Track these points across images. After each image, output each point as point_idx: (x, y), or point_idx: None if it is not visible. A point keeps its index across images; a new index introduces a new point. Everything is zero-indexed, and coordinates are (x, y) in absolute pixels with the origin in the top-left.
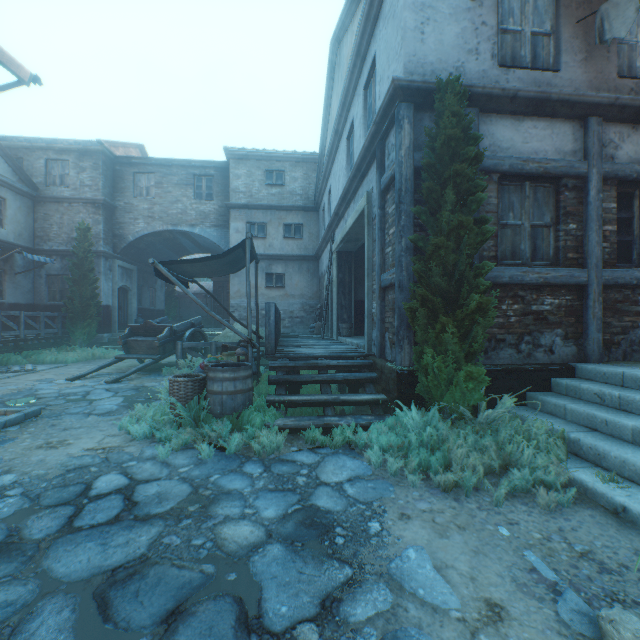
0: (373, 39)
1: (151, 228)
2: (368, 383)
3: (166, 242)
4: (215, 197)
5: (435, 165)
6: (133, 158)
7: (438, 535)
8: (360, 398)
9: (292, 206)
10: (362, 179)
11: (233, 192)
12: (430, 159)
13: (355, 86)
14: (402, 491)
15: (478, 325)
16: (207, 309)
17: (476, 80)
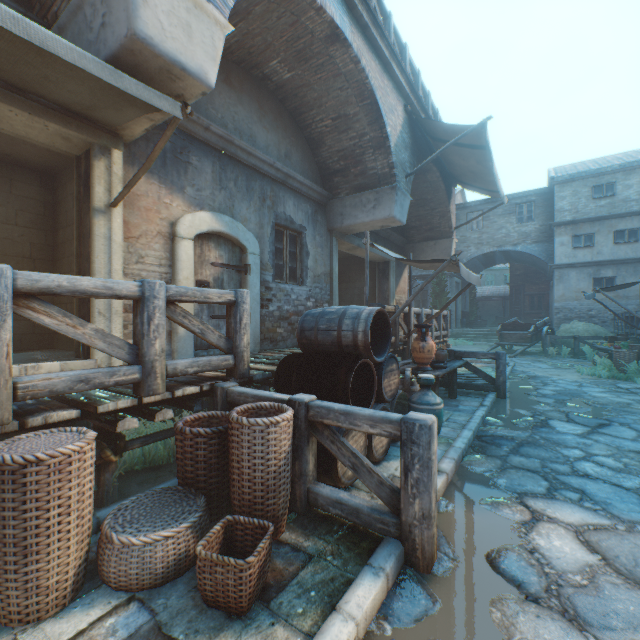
0: None
1: (479, 252)
2: None
3: (483, 259)
4: (535, 218)
5: None
6: (466, 203)
7: None
8: None
9: (625, 213)
10: None
11: (557, 212)
12: None
13: None
14: None
15: None
16: (634, 314)
17: None
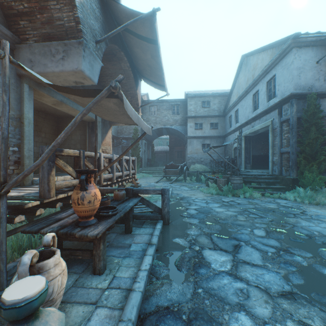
0: (274, 69)
1: (155, 127)
2: (276, 183)
3: (157, 132)
4: (180, 113)
5: (307, 120)
6: (149, 100)
7: (318, 209)
8: (277, 186)
9: (213, 115)
10: (266, 114)
11: (189, 111)
12: (304, 117)
13: (261, 79)
14: (303, 205)
15: (322, 164)
16: (225, 160)
17: (318, 88)
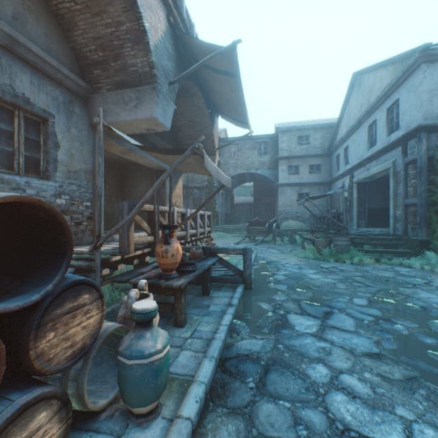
0: (396, 92)
1: (236, 172)
2: (398, 246)
3: (238, 178)
4: (268, 153)
5: None
6: (228, 138)
7: None
8: (398, 250)
9: (314, 155)
10: (386, 152)
11: (280, 150)
12: (437, 156)
13: (379, 106)
14: (433, 274)
15: None
16: (327, 215)
17: None
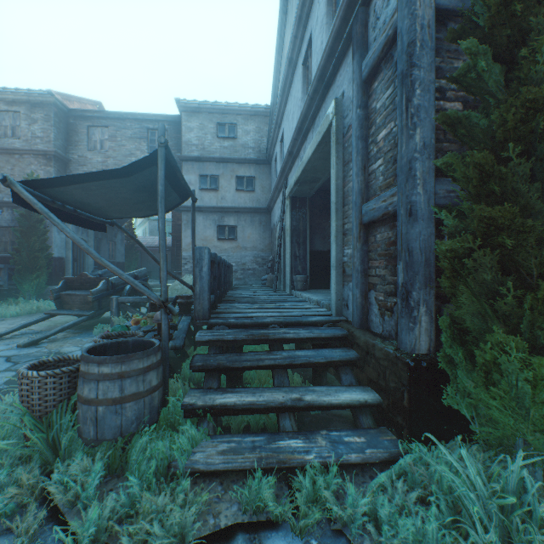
0: None
1: None
2: (343, 366)
3: None
4: None
5: None
6: (86, 111)
7: None
8: (337, 400)
9: (244, 159)
10: (325, 92)
11: (185, 145)
12: None
13: None
14: None
15: None
16: (95, 255)
17: None
